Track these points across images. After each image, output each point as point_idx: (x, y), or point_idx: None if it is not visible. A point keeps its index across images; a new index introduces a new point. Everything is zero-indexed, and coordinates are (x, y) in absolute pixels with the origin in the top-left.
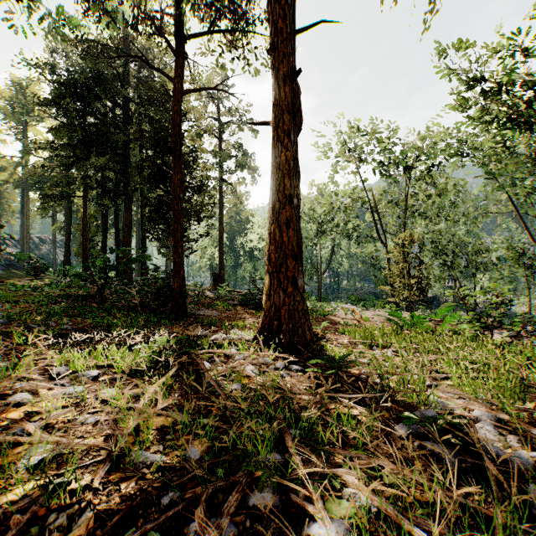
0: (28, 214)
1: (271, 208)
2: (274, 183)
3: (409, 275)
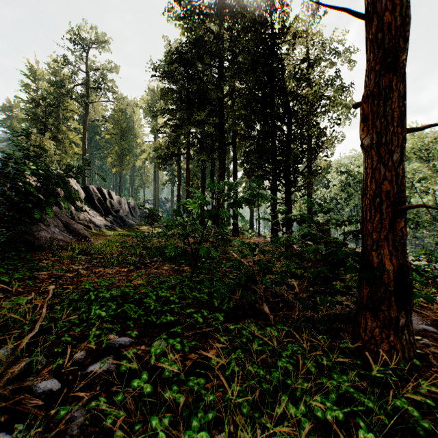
0: (157, 181)
1: None
2: None
3: None
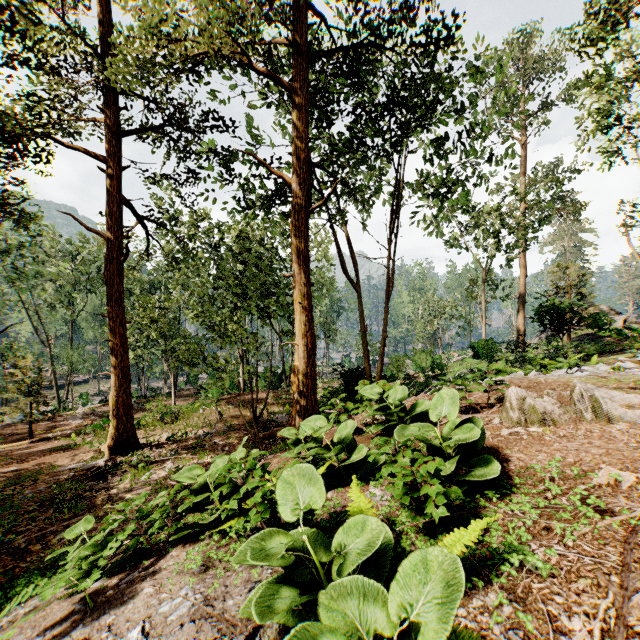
0: None
1: (118, 385)
2: (122, 374)
3: (30, 392)
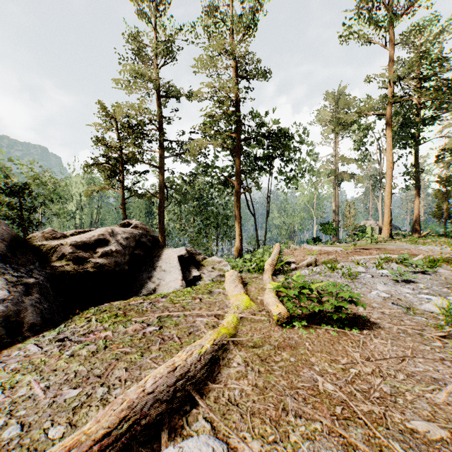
0: None
1: None
2: None
3: None
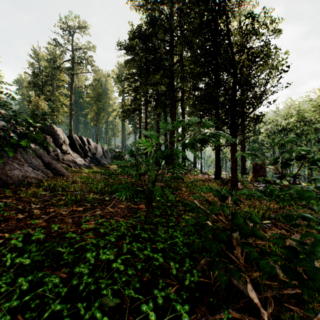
0: (124, 131)
1: None
2: None
3: None
